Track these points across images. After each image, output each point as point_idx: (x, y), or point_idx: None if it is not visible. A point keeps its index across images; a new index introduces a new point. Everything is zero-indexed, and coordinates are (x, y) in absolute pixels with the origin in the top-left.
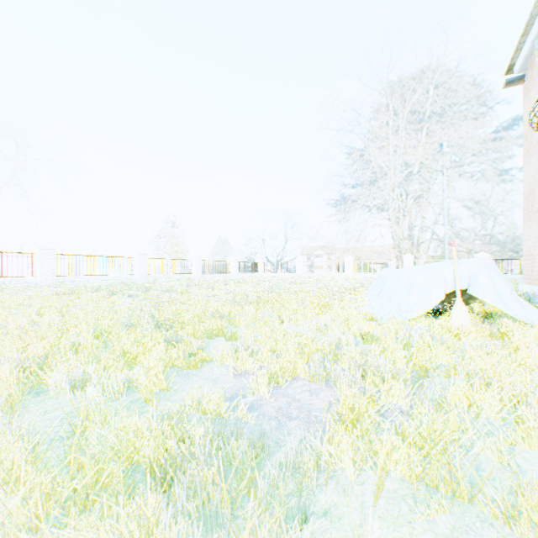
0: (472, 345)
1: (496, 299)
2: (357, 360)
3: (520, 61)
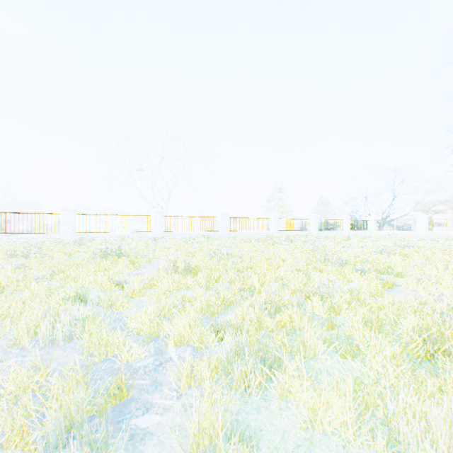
0: None
1: None
2: None
3: None
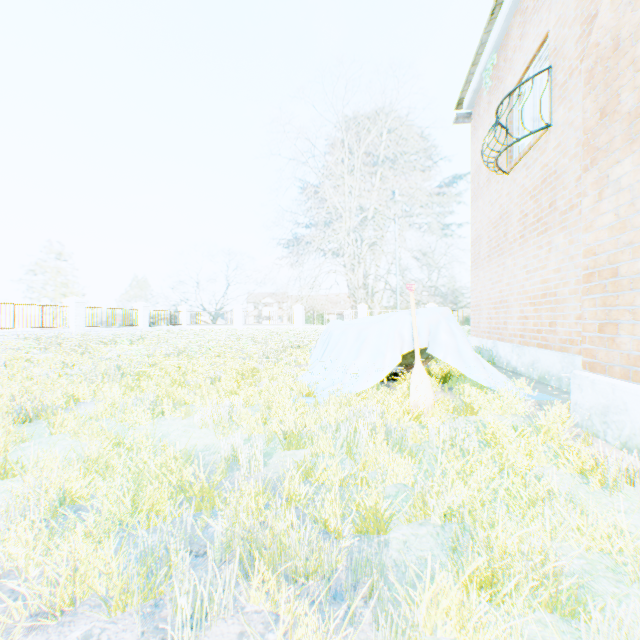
0: (438, 433)
1: (459, 360)
2: (239, 531)
3: (470, 96)
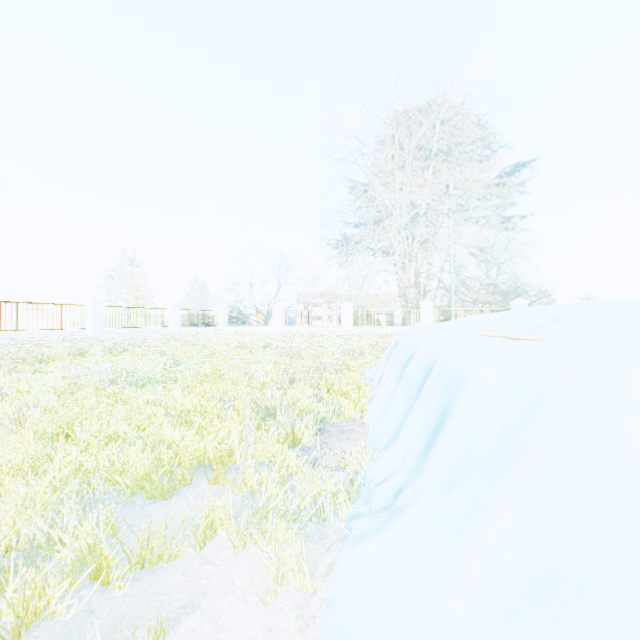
0: None
1: None
2: None
3: None
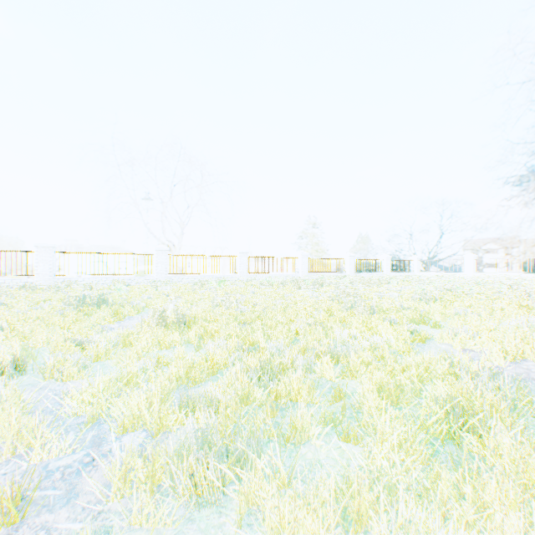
0: None
1: None
2: None
3: None
